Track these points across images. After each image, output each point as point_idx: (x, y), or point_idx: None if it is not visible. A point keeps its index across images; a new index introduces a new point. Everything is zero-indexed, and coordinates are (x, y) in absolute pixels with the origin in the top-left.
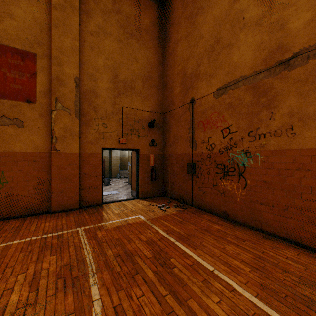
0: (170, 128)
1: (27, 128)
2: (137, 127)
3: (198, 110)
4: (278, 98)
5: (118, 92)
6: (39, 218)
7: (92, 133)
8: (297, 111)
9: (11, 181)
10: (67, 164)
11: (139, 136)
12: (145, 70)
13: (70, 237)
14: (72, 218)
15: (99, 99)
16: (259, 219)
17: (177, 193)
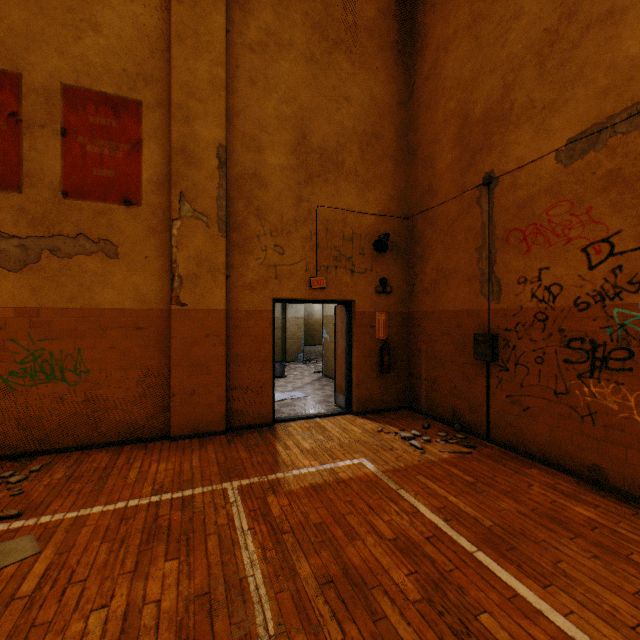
0: (426, 251)
1: (125, 258)
2: (347, 252)
3: (506, 201)
4: None
5: (308, 174)
6: (146, 450)
7: (252, 266)
8: None
9: (94, 369)
10: (203, 334)
11: (354, 271)
12: (366, 122)
13: (209, 508)
14: (213, 456)
15: (267, 192)
16: None
17: (445, 405)
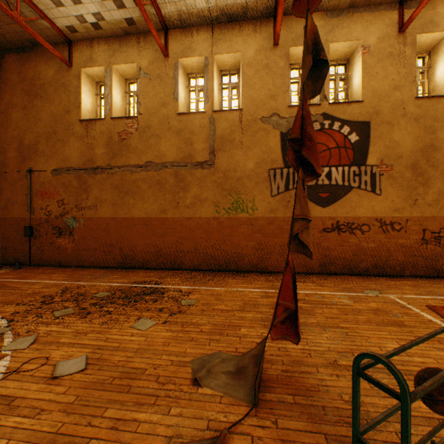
0: (2, 191)
1: None
2: None
3: (37, 180)
4: (91, 188)
5: None
6: None
7: None
8: (99, 198)
9: None
10: None
11: None
12: None
13: None
14: None
15: None
16: (82, 260)
17: (12, 257)
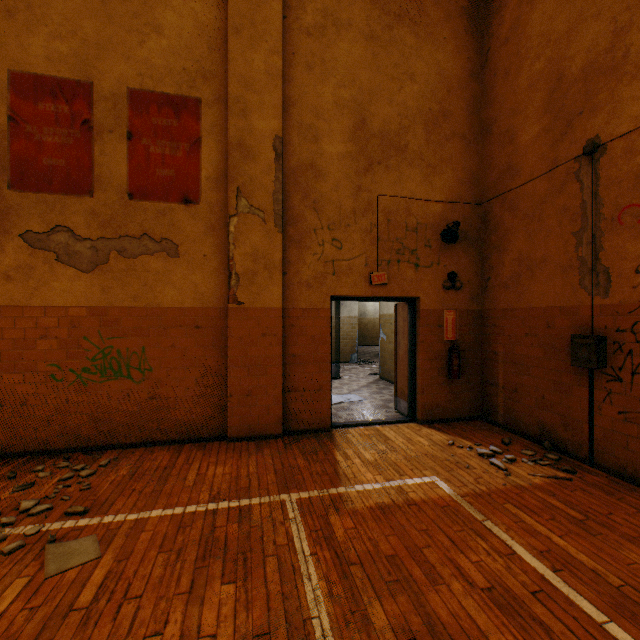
0: (504, 240)
1: (185, 257)
2: (411, 244)
3: (617, 171)
4: None
5: (367, 162)
6: (204, 450)
7: (308, 262)
8: None
9: (156, 367)
10: (259, 333)
11: (418, 264)
12: (432, 99)
13: (267, 523)
14: (270, 462)
15: (324, 183)
16: None
17: (529, 418)
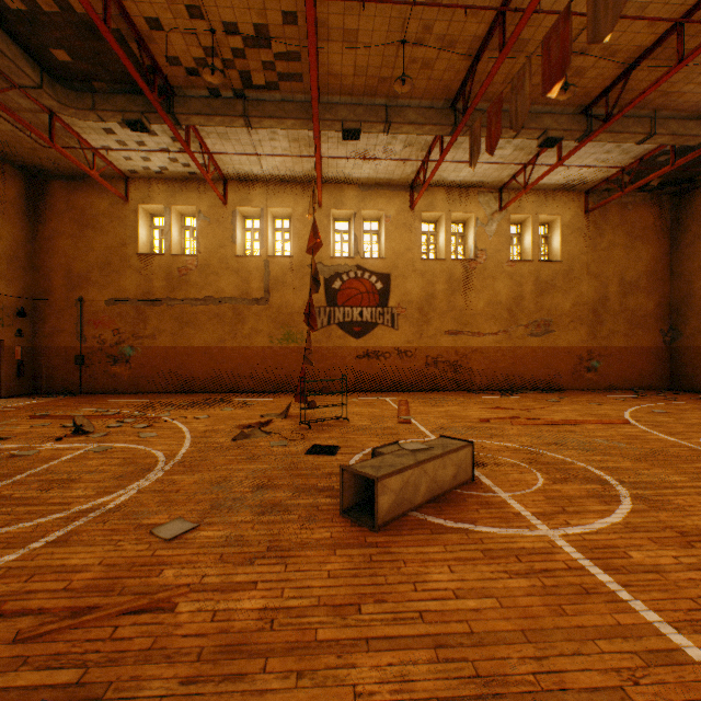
0: (47, 319)
1: None
2: (2, 315)
3: (89, 310)
4: (150, 318)
5: None
6: None
7: None
8: (158, 328)
9: None
10: None
11: (5, 325)
12: (12, 250)
13: None
14: None
15: None
16: (140, 386)
17: (60, 386)
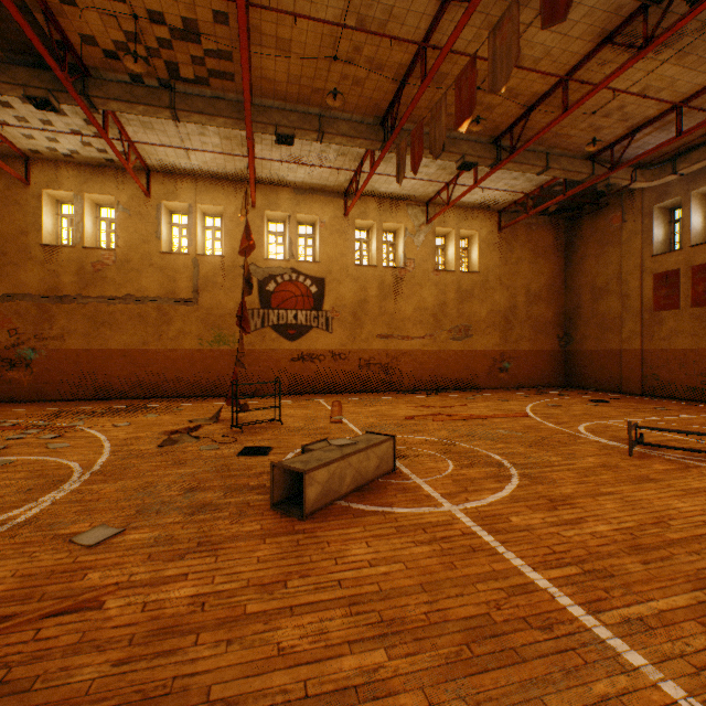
0: None
1: None
2: None
3: None
4: (57, 317)
5: None
6: None
7: None
8: (68, 328)
9: None
10: None
11: None
12: None
13: None
14: None
15: None
16: (45, 393)
17: None
